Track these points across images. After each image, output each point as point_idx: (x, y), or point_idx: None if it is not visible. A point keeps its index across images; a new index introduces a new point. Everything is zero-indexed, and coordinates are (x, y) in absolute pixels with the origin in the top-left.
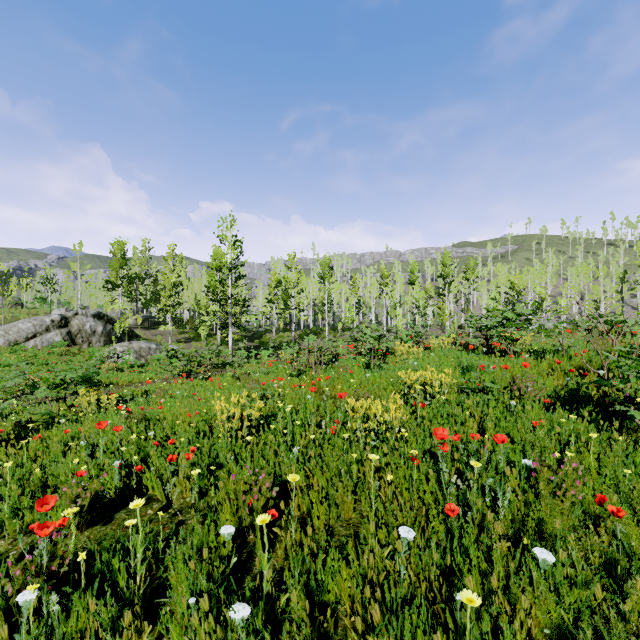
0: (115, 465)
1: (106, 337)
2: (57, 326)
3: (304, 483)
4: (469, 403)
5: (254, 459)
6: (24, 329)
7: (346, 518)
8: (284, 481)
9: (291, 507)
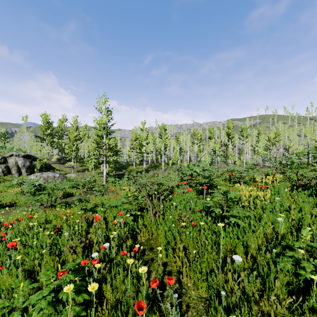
0: None
1: (31, 169)
2: None
3: None
4: None
5: None
6: None
7: None
8: None
9: None
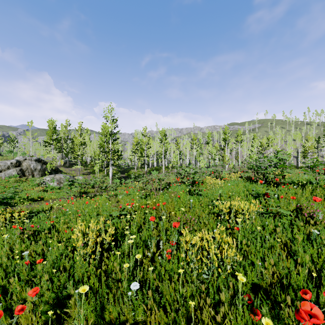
0: None
1: (42, 172)
2: (14, 166)
3: (142, 317)
4: (277, 230)
5: (102, 283)
6: None
7: None
8: (122, 322)
9: None
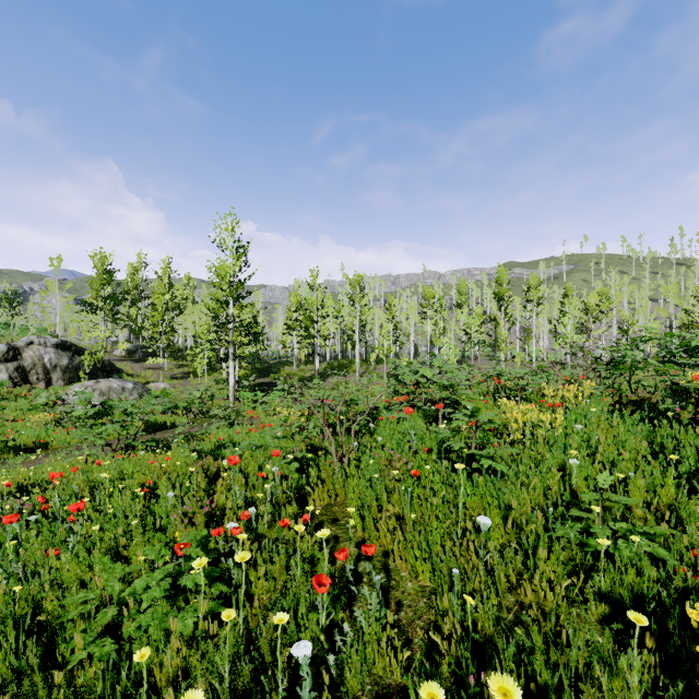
0: None
1: (73, 373)
2: (2, 359)
3: None
4: None
5: None
6: None
7: None
8: None
9: None
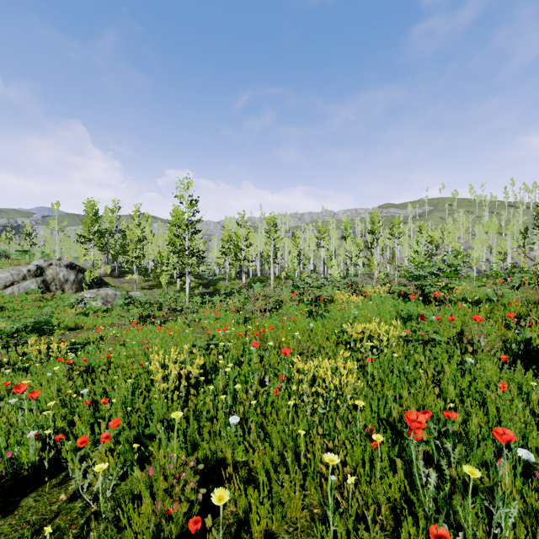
0: (29, 436)
1: (78, 285)
2: (33, 275)
3: (244, 458)
4: (421, 360)
5: (190, 424)
6: (3, 278)
7: (293, 518)
8: (220, 459)
9: (217, 537)
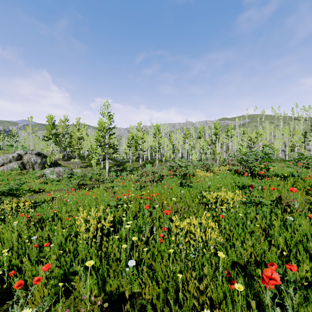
0: None
1: (42, 165)
2: (15, 159)
3: (138, 290)
4: (257, 217)
5: (102, 262)
6: None
7: None
8: (121, 293)
9: None
